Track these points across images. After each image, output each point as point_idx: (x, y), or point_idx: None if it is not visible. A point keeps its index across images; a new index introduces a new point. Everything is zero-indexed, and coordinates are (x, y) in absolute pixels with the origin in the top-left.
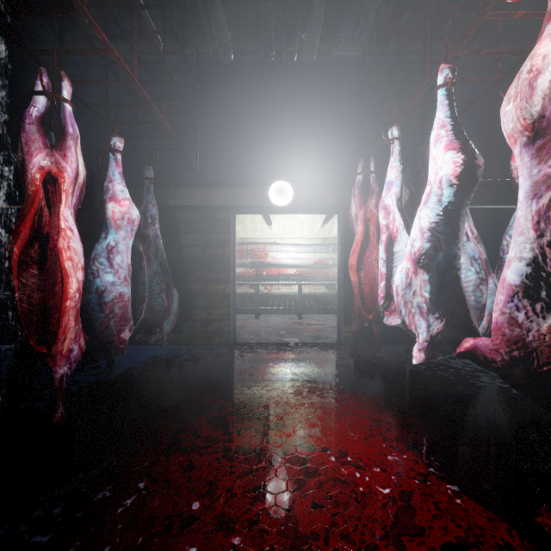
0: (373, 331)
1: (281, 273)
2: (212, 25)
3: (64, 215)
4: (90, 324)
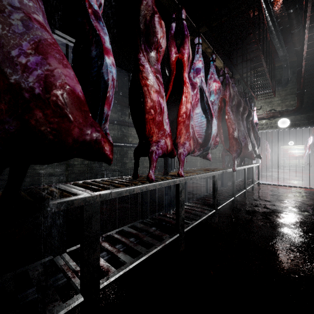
0: None
1: (292, 156)
2: None
3: (268, 152)
4: None
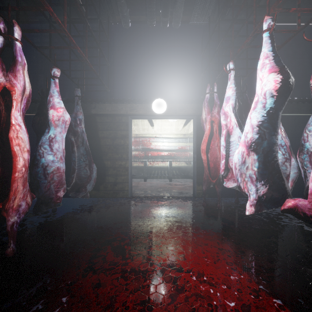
0: (214, 189)
1: (159, 154)
2: (117, 4)
3: (14, 115)
4: (38, 186)
